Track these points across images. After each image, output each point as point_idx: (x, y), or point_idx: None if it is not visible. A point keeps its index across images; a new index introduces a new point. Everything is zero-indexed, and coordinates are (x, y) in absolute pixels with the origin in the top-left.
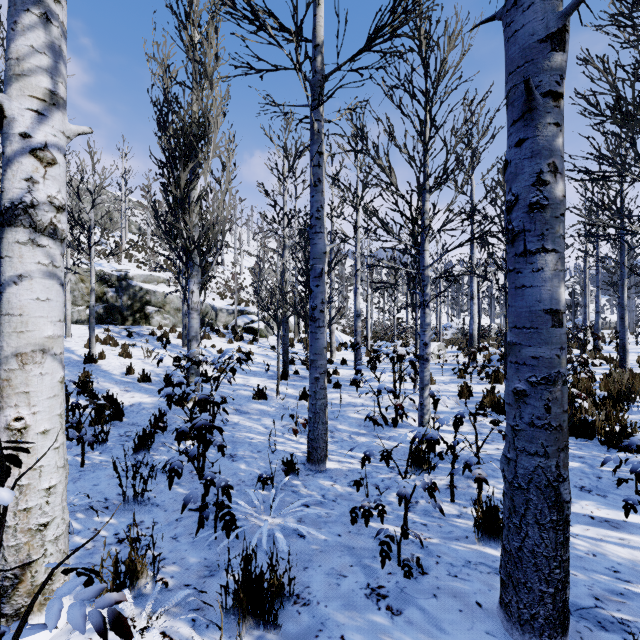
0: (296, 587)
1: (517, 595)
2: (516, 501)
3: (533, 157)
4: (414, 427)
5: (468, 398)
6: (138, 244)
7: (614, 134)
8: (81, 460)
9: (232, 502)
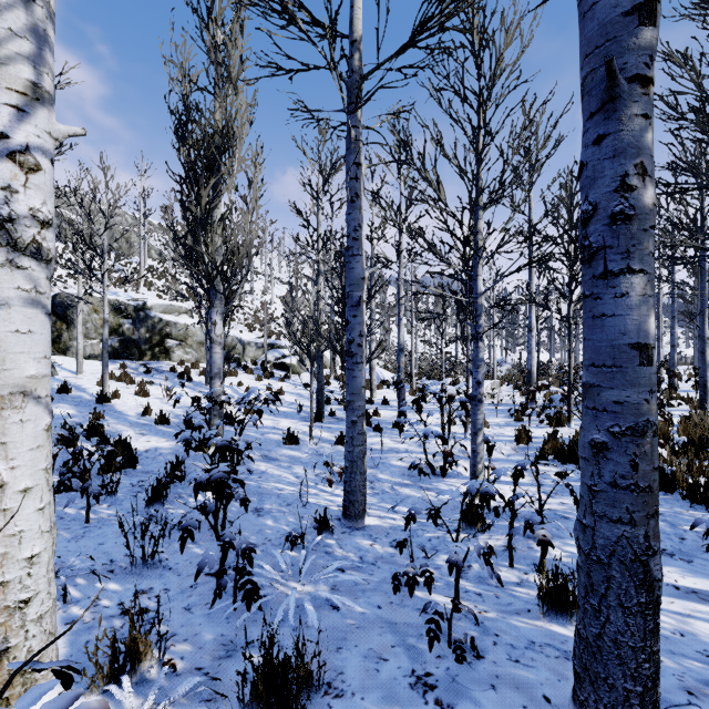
0: (327, 673)
1: (595, 693)
2: (594, 578)
3: (616, 157)
4: (465, 477)
5: (527, 444)
6: (158, 271)
7: (698, 140)
8: (86, 514)
9: (256, 565)
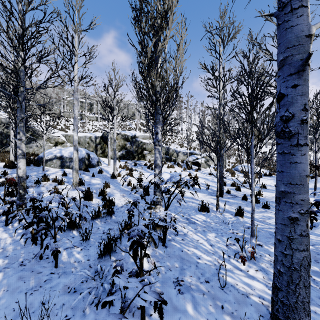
0: None
1: None
2: None
3: None
4: None
5: None
6: (144, 124)
7: None
8: (55, 261)
9: None
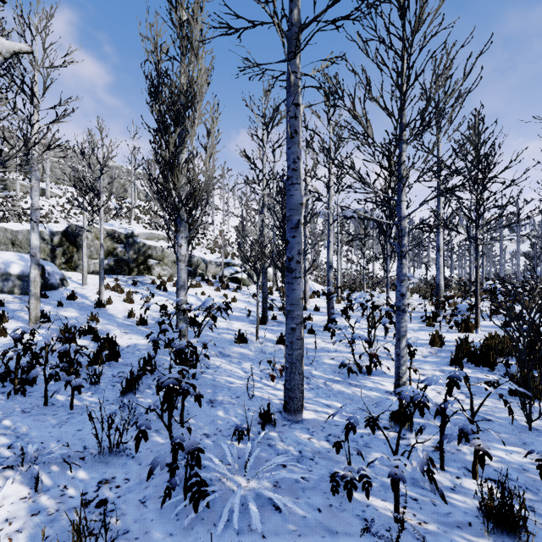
0: None
1: None
2: None
3: None
4: (388, 375)
5: (440, 347)
6: (145, 208)
7: None
8: (71, 402)
9: (207, 456)
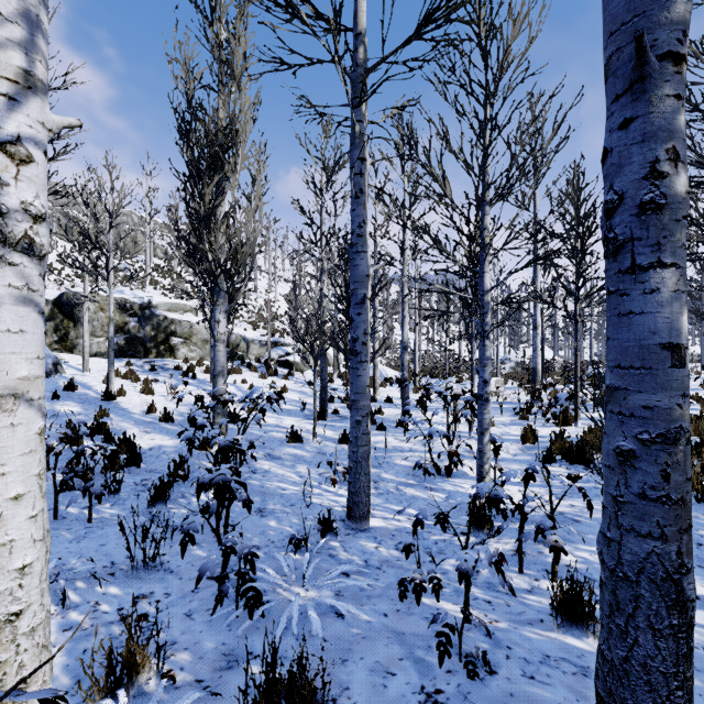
0: (332, 688)
1: None
2: (621, 596)
3: (645, 141)
4: (471, 477)
5: (533, 443)
6: (164, 269)
7: None
8: (88, 514)
9: (259, 568)
